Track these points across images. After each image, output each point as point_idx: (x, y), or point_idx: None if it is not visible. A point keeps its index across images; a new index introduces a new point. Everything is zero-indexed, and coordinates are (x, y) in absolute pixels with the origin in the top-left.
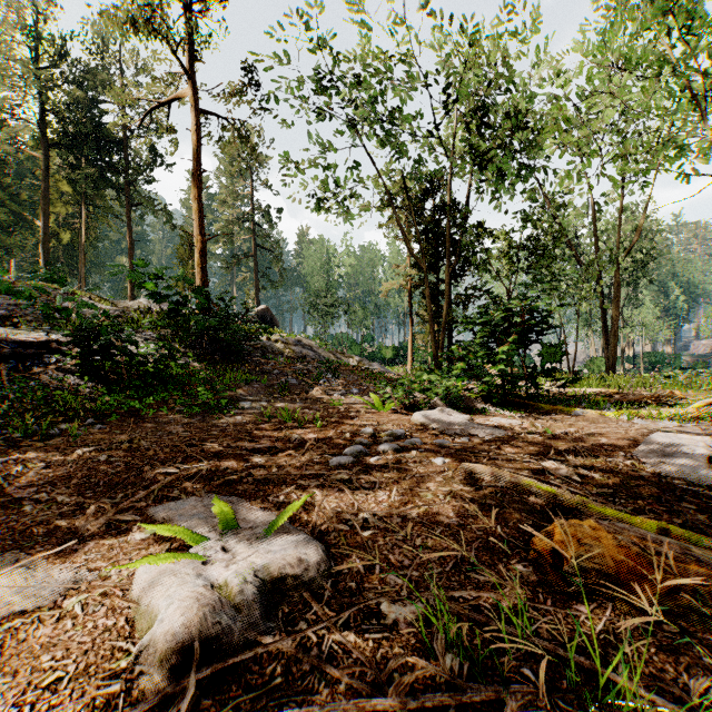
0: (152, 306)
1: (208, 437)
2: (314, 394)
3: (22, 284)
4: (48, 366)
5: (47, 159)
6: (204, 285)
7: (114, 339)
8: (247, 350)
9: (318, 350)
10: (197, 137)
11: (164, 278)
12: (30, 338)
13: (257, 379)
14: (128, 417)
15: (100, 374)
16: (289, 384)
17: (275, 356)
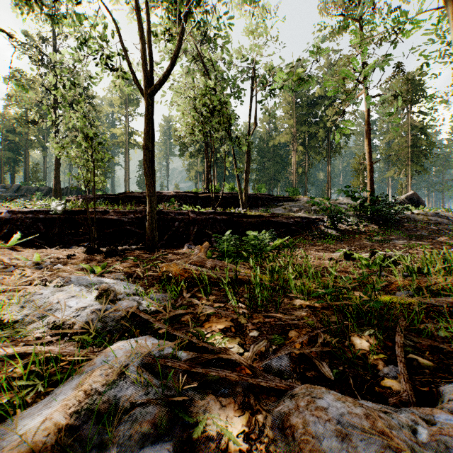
0: (345, 200)
1: (379, 247)
2: (437, 240)
3: (297, 197)
4: (321, 225)
5: (293, 139)
6: (371, 187)
7: (342, 216)
8: (397, 220)
9: (452, 219)
10: (367, 113)
11: (357, 191)
12: (314, 217)
13: (402, 232)
14: (349, 241)
15: (337, 228)
16: (421, 235)
17: (415, 222)
